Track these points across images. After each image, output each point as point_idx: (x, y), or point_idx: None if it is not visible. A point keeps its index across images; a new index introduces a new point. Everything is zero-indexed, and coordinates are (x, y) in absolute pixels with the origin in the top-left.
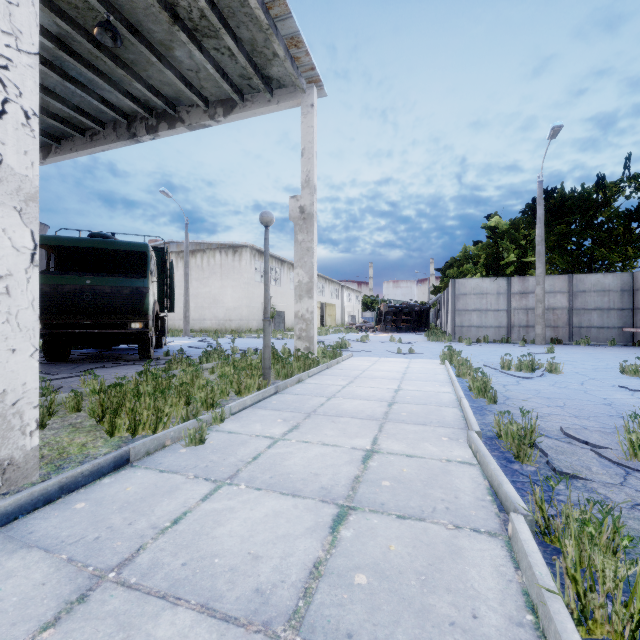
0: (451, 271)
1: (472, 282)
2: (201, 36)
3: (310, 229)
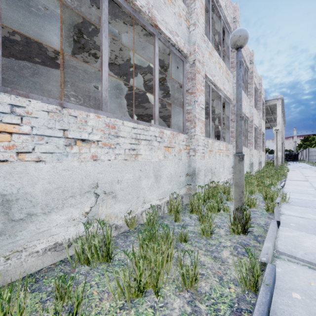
0: (307, 143)
1: (313, 149)
2: (271, 125)
3: (284, 145)
